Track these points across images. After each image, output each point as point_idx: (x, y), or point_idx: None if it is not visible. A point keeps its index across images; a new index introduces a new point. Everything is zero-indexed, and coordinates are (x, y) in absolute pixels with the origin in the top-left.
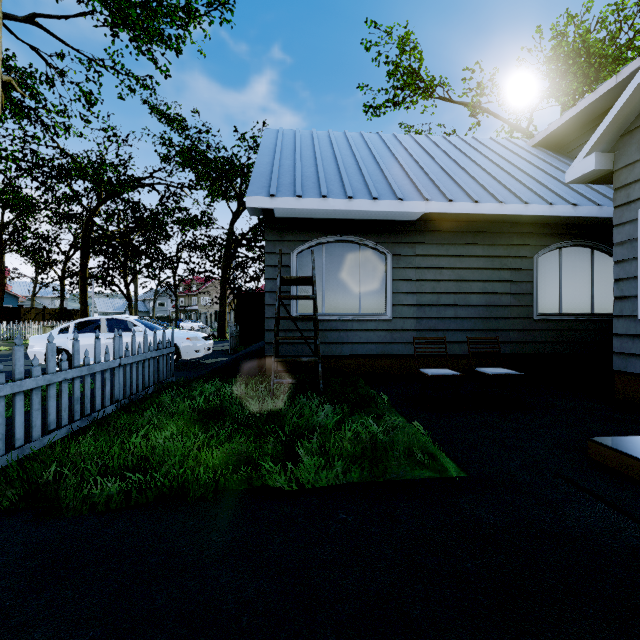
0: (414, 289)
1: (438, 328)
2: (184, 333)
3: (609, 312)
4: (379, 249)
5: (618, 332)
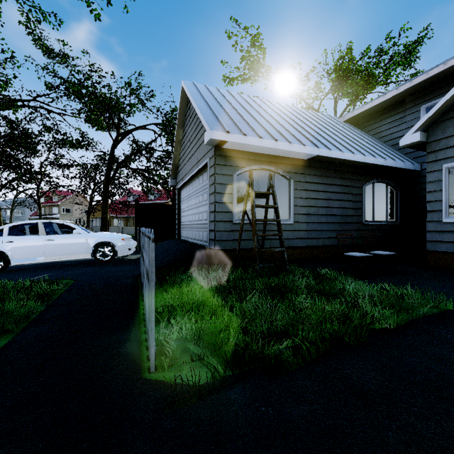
0: (305, 204)
1: (318, 229)
2: (117, 235)
3: (393, 220)
4: (286, 176)
5: (430, 229)
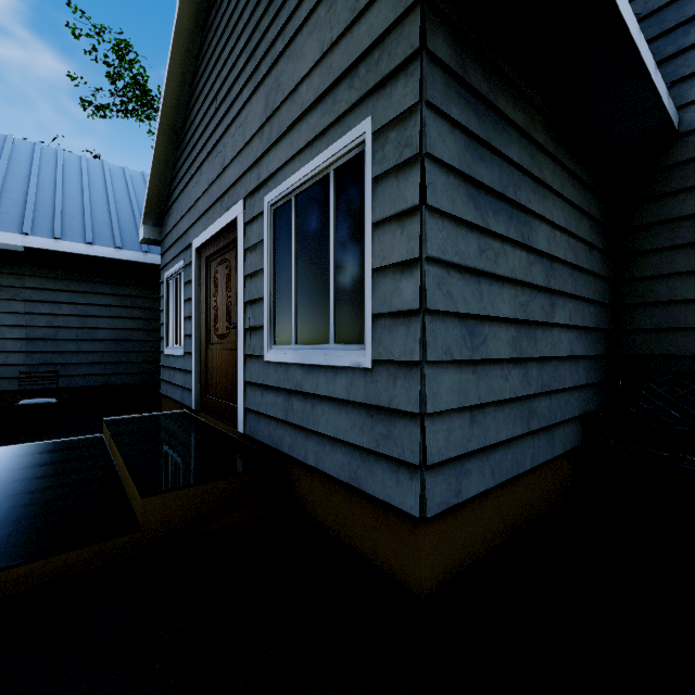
0: (23, 322)
1: (56, 362)
2: None
3: None
4: None
5: (161, 364)
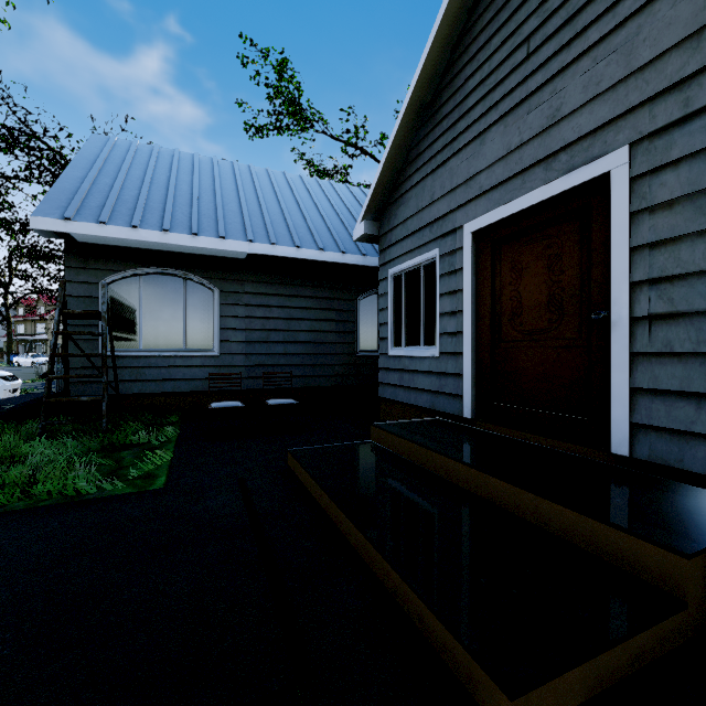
0: (243, 326)
1: (268, 363)
2: None
3: None
4: (206, 284)
5: (381, 366)
